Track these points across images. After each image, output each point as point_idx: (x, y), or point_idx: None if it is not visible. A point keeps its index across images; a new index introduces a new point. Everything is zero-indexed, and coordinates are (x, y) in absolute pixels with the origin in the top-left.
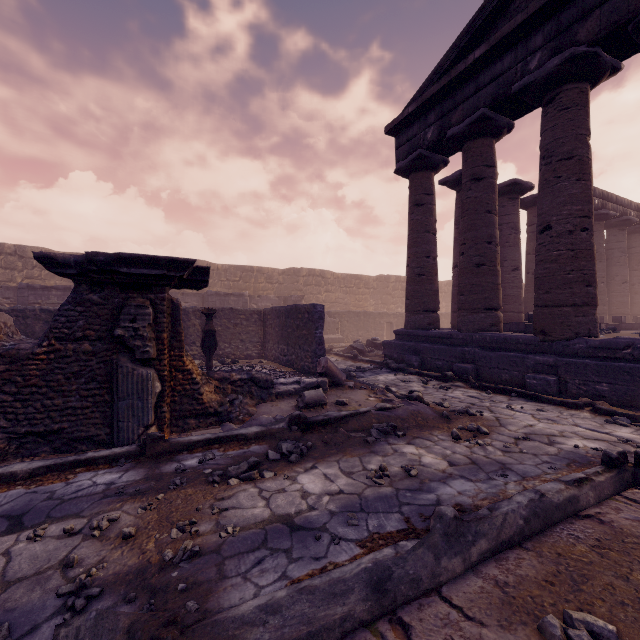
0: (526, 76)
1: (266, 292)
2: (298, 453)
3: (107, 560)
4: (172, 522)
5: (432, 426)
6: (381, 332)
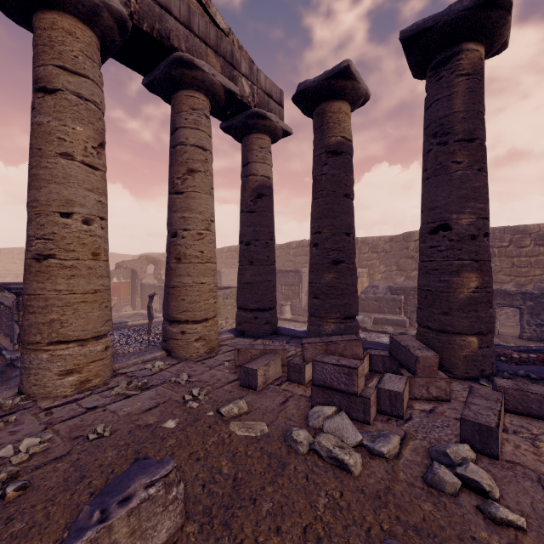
0: None
1: (370, 262)
2: None
3: None
4: None
5: None
6: None
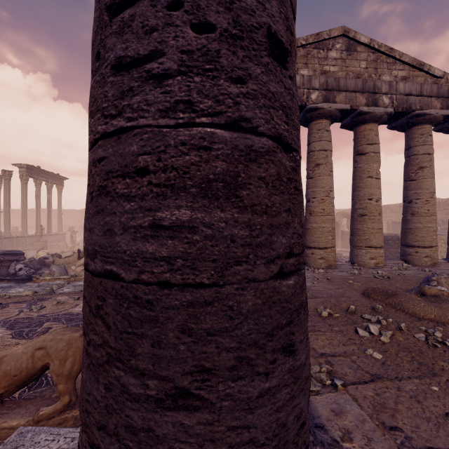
0: None
1: None
2: None
3: None
4: None
5: None
6: None
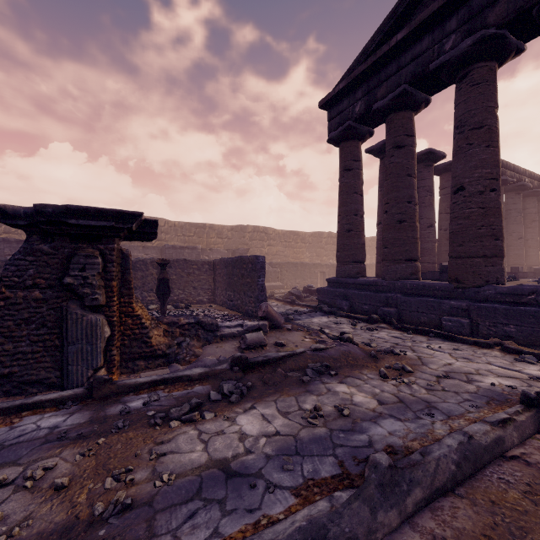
0: (442, 55)
1: (217, 246)
2: (238, 393)
3: (34, 516)
4: (108, 470)
5: (361, 365)
6: (315, 280)
